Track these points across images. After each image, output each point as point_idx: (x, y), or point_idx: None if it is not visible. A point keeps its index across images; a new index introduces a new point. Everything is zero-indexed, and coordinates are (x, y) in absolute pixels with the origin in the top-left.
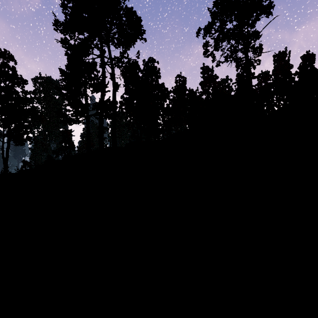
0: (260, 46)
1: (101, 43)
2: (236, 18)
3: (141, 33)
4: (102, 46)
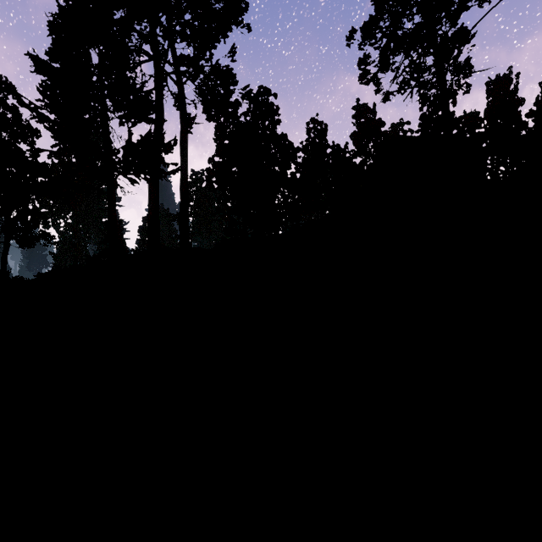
0: (466, 61)
1: (153, 26)
2: (420, 10)
3: (239, 8)
4: (154, 32)
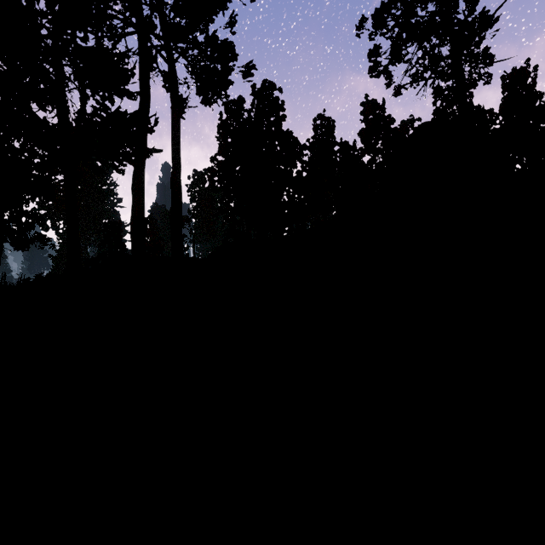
0: (484, 51)
1: None
2: None
3: None
4: None
